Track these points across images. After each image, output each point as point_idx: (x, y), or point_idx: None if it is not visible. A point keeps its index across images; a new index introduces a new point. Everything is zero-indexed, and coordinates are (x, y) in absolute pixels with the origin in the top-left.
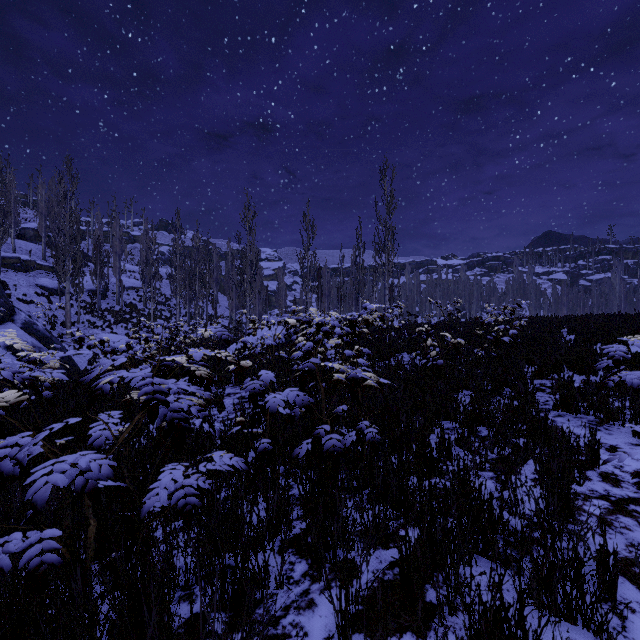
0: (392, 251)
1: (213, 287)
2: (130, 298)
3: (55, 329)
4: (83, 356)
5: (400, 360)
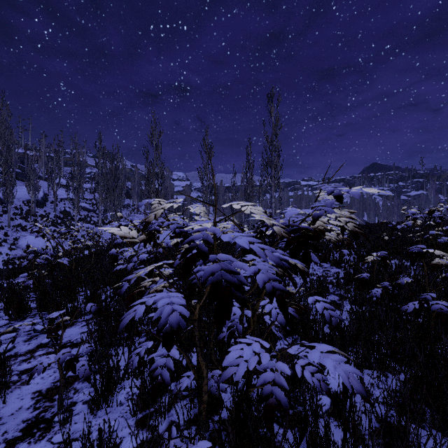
0: (278, 165)
1: (135, 199)
2: (66, 207)
3: None
4: (1, 257)
5: (323, 281)
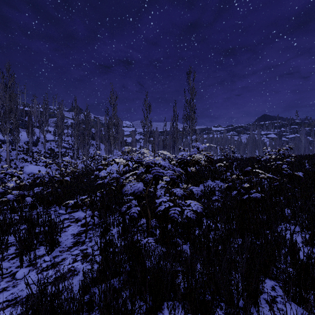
0: (194, 119)
1: (97, 140)
2: (51, 146)
3: (0, 163)
4: None
5: (212, 188)
